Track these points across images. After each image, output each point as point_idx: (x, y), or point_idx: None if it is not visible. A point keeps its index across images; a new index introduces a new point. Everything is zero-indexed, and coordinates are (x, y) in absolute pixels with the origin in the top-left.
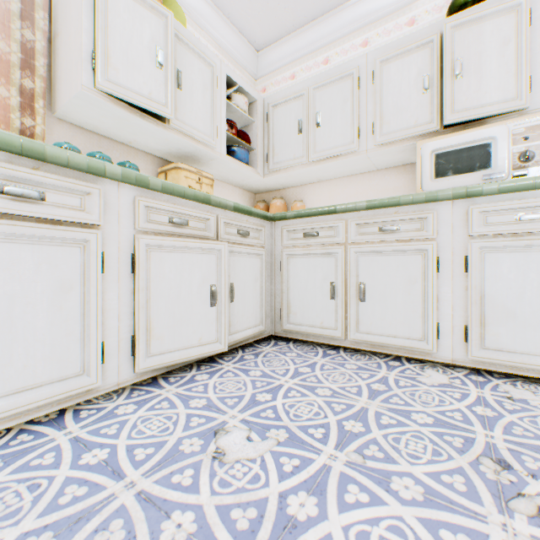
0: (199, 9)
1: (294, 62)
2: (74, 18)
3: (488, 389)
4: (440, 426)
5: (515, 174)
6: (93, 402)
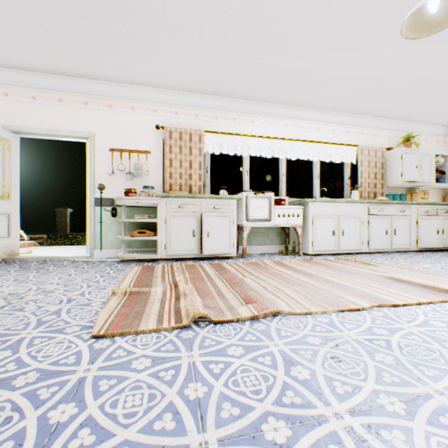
0: (419, 129)
1: None
2: (395, 166)
3: None
4: None
5: None
6: (407, 252)
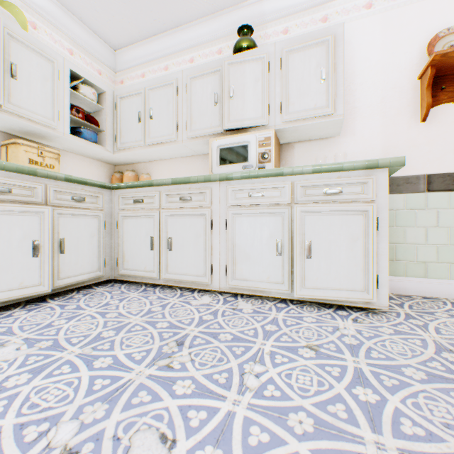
0: (50, 10)
1: (144, 64)
2: None
3: (229, 304)
4: (169, 328)
5: (259, 166)
6: None
